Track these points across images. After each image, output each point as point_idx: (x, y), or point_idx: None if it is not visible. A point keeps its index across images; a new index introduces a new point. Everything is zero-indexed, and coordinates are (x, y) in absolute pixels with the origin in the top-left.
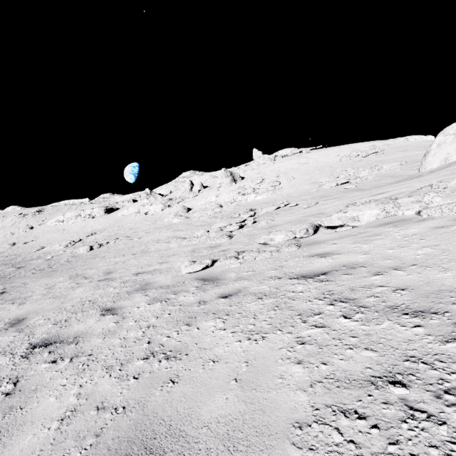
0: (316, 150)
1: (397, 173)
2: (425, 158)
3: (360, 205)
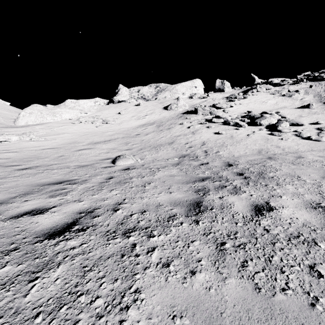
0: None
1: (3, 122)
2: (18, 120)
3: (10, 135)
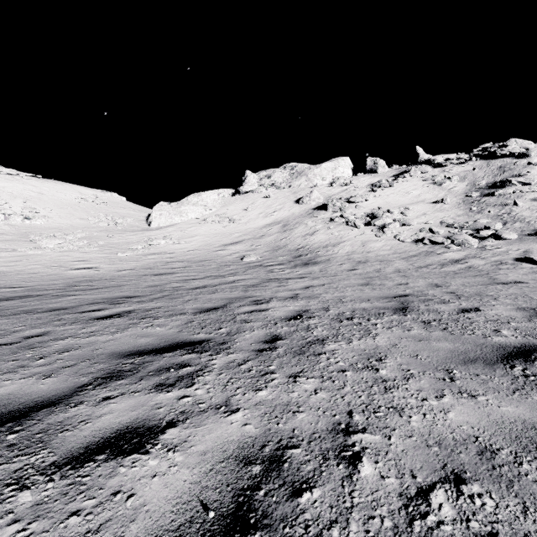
0: (37, 179)
1: (139, 225)
2: (151, 222)
3: (159, 239)
